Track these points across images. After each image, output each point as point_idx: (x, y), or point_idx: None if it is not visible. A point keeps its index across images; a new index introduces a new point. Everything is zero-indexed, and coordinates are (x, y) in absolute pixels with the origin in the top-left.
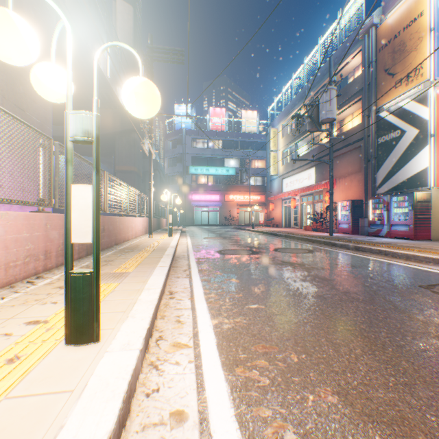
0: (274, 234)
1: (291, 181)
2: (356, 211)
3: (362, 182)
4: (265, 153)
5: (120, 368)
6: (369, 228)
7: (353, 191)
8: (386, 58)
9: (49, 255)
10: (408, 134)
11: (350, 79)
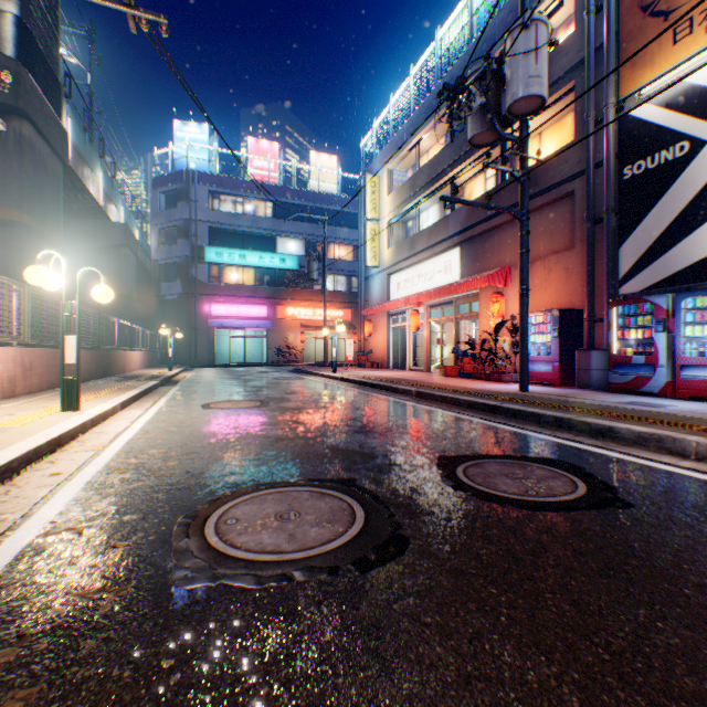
0: (387, 389)
1: (407, 278)
2: (568, 335)
3: (578, 271)
4: (353, 234)
5: None
6: (612, 374)
7: (554, 290)
8: None
9: None
10: None
11: None
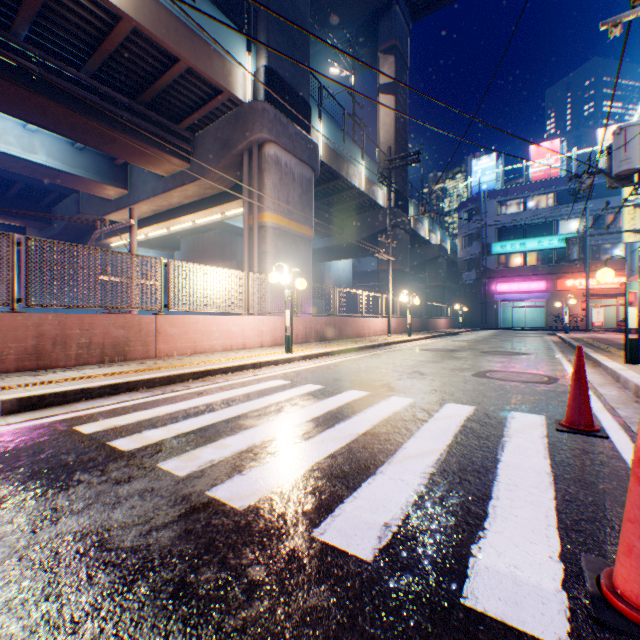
0: (563, 341)
1: None
2: None
3: None
4: None
5: (291, 355)
6: None
7: None
8: None
9: (298, 337)
10: None
11: None
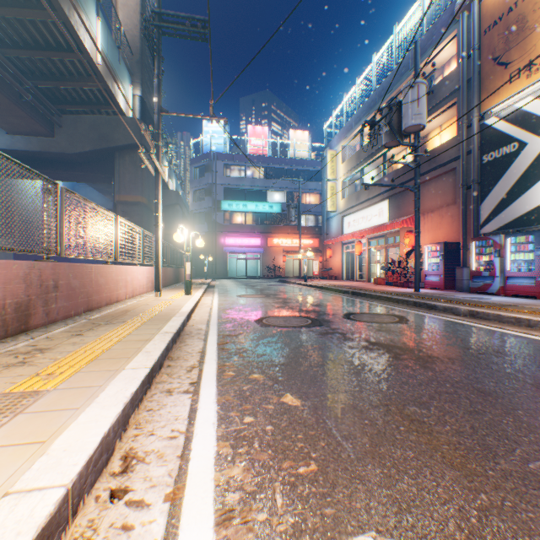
0: (335, 290)
1: (355, 219)
2: (450, 258)
3: (458, 218)
4: (319, 185)
5: None
6: (471, 282)
7: (444, 230)
8: (496, 42)
9: None
10: (531, 147)
11: (438, 79)
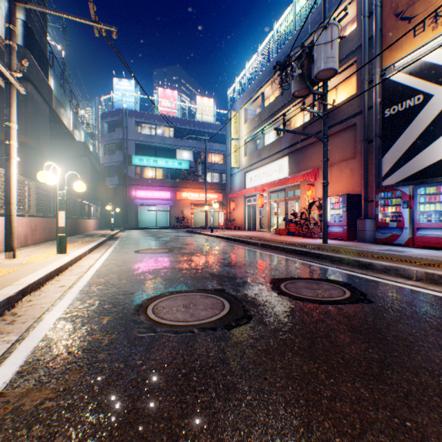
0: (243, 242)
1: (256, 175)
2: (352, 209)
3: (358, 171)
4: (223, 147)
5: None
6: (377, 233)
7: (344, 183)
8: None
9: None
10: (438, 99)
11: None
